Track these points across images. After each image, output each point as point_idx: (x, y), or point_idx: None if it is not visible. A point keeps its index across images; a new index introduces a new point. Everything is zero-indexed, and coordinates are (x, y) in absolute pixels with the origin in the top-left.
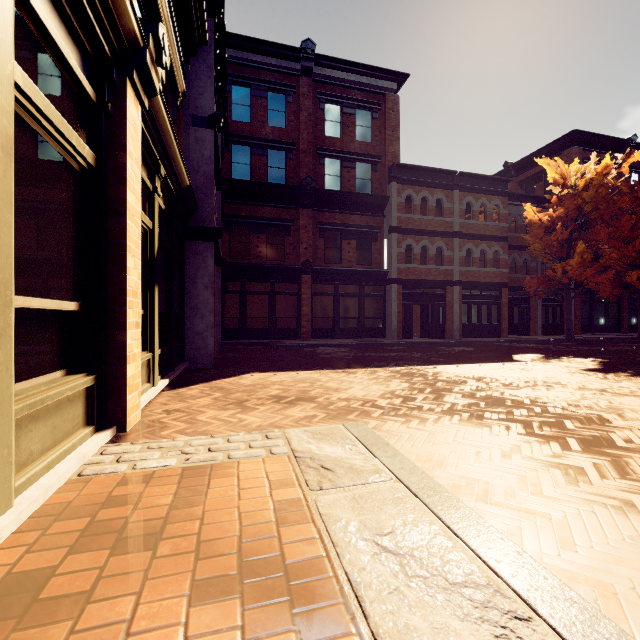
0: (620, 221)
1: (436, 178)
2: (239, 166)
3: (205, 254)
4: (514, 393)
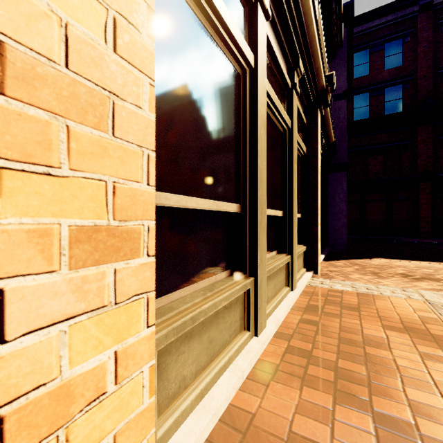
0: None
1: None
2: (359, 110)
3: (341, 180)
4: None
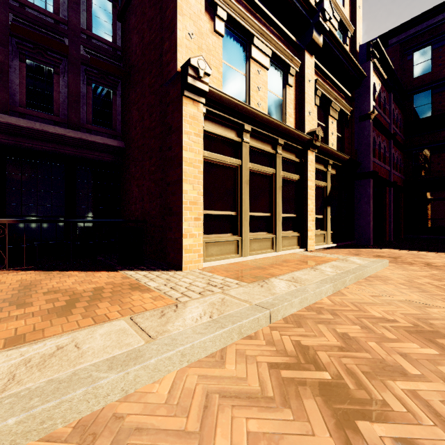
0: None
1: None
2: (420, 108)
3: (365, 186)
4: None
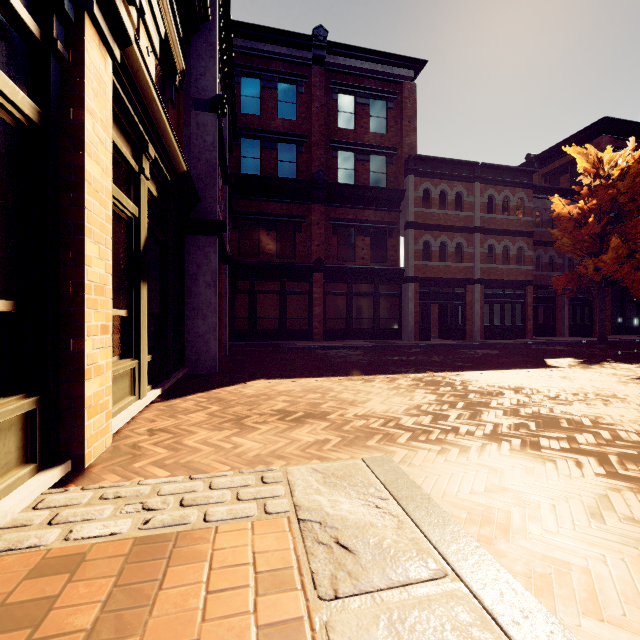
0: None
1: (456, 170)
2: (248, 160)
3: (207, 249)
4: (566, 410)
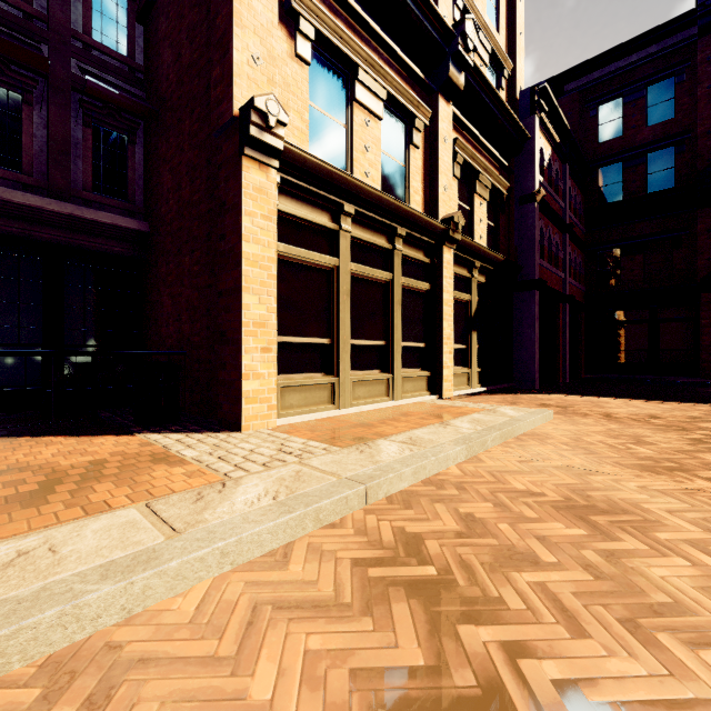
0: None
1: None
2: (607, 188)
3: (528, 301)
4: None
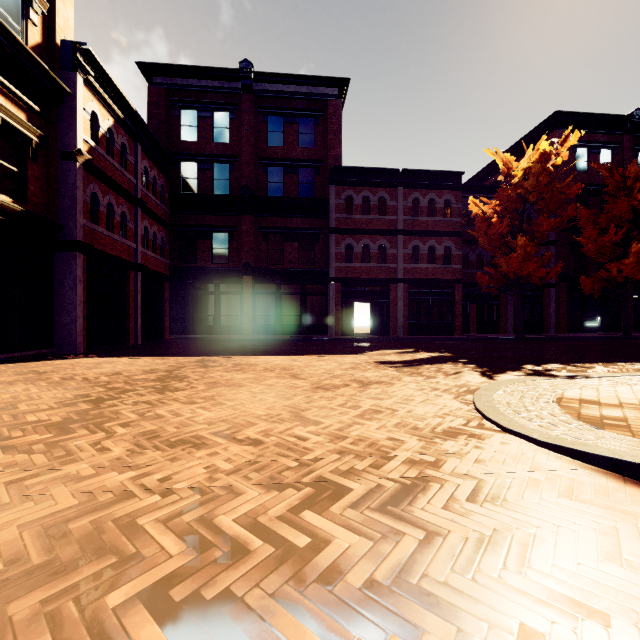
0: (606, 208)
1: (378, 177)
2: (187, 181)
3: (70, 262)
4: (213, 374)
